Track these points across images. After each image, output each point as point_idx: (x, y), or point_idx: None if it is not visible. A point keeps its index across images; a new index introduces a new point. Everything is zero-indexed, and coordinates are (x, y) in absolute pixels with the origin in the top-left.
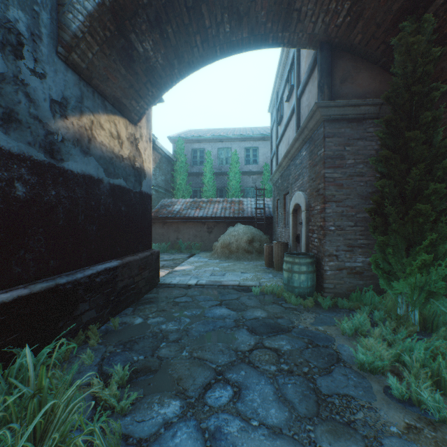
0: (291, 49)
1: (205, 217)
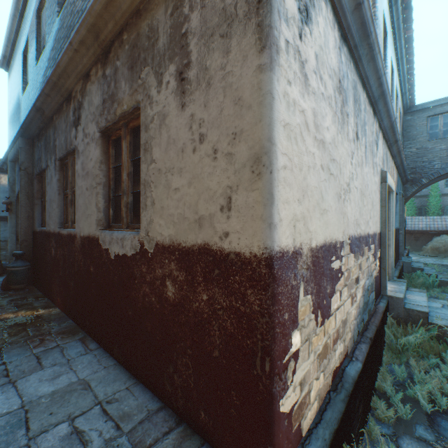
0: None
1: (412, 230)
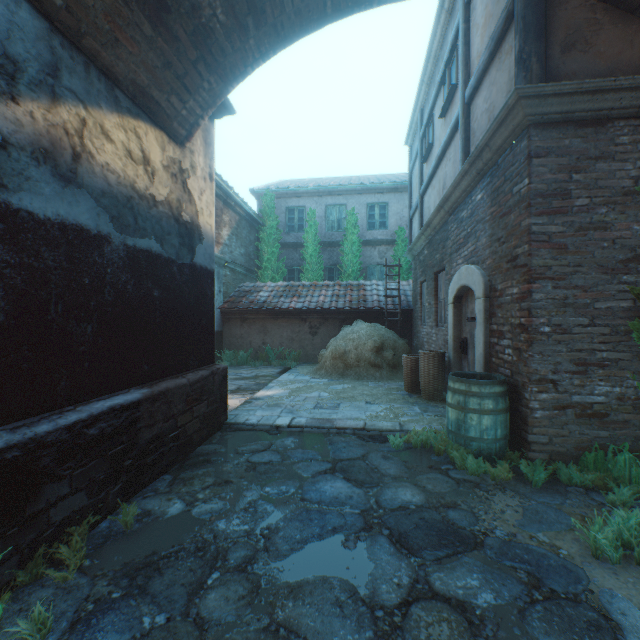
0: (450, 28)
1: (306, 310)
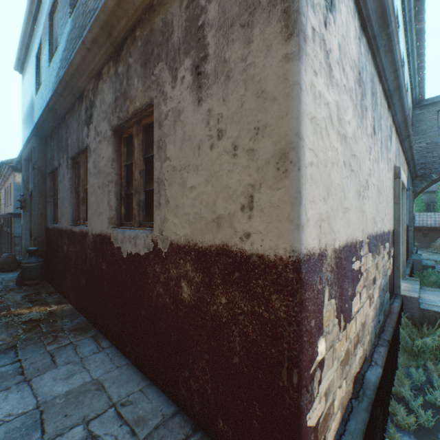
0: None
1: (420, 227)
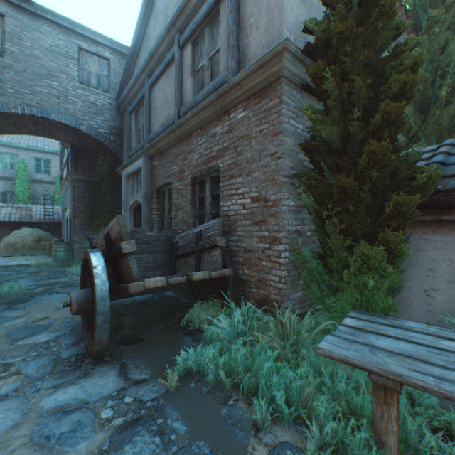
0: None
1: None
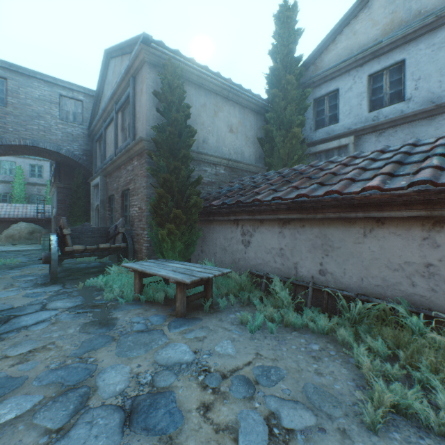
0: None
1: None
